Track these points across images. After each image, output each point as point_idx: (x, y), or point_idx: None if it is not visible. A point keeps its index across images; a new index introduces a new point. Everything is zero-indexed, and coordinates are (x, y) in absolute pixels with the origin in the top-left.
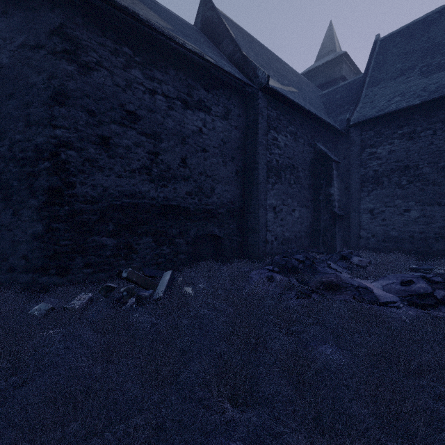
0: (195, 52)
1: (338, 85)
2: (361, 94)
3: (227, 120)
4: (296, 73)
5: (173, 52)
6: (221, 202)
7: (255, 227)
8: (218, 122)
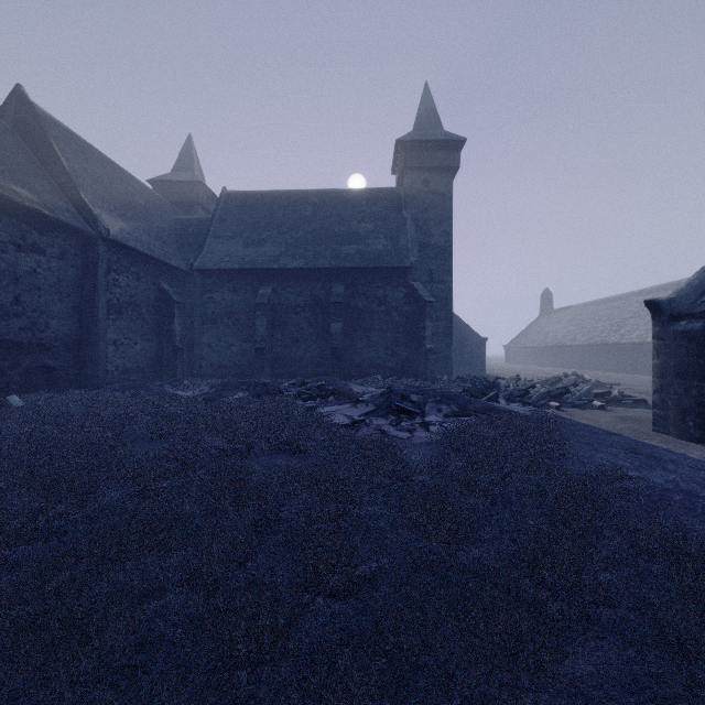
0: (34, 208)
1: (193, 216)
2: (206, 242)
3: (64, 260)
4: (145, 190)
5: (6, 201)
6: (57, 336)
7: (95, 359)
8: (54, 262)
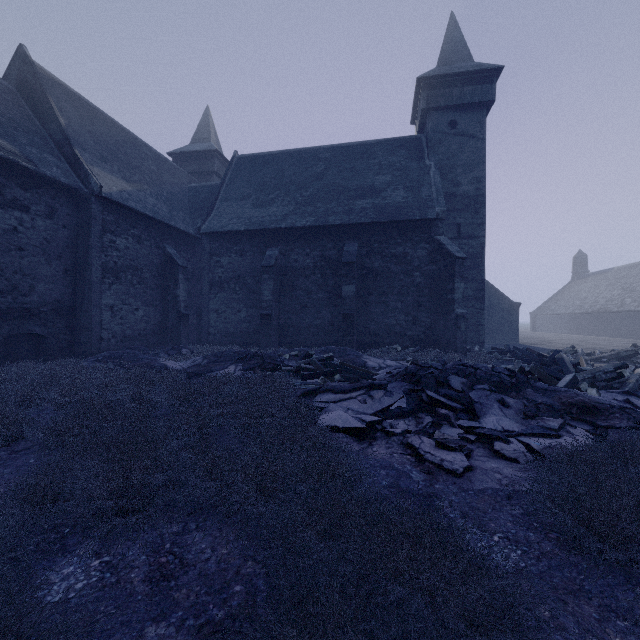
0: (8, 158)
1: (206, 183)
2: (215, 206)
3: (52, 219)
4: (160, 158)
5: None
6: (44, 301)
7: (88, 326)
8: (40, 221)
